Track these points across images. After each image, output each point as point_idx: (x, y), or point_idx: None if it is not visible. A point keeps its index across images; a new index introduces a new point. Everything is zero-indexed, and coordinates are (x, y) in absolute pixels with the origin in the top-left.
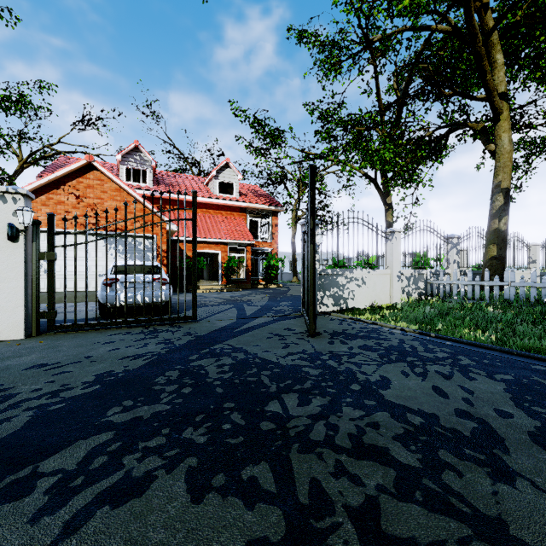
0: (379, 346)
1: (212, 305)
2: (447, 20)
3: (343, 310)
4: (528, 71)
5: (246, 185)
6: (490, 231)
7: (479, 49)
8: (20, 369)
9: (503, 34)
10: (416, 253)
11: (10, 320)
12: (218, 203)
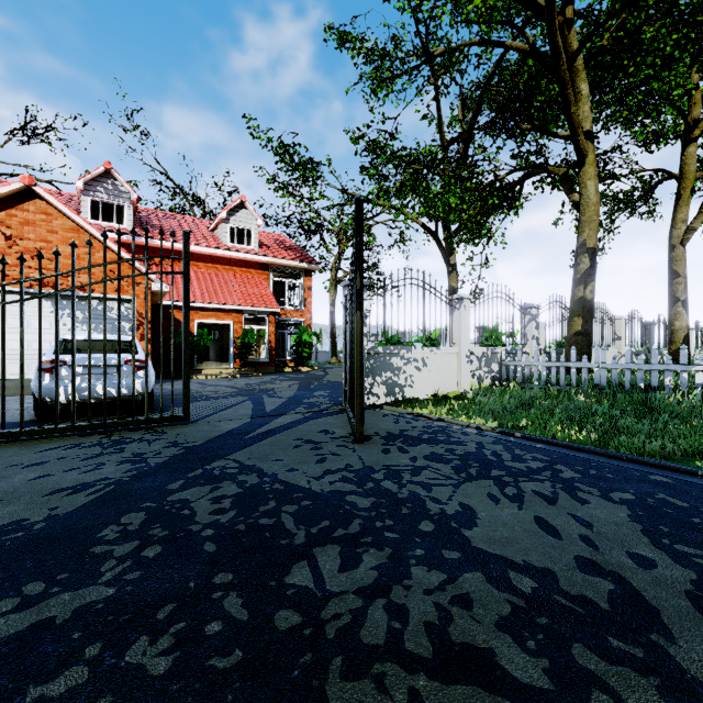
0: (451, 455)
1: (218, 398)
2: (524, 36)
3: (398, 402)
4: (611, 111)
5: (269, 234)
6: (575, 300)
7: (562, 74)
8: None
9: (589, 60)
10: (486, 327)
11: None
12: (230, 256)
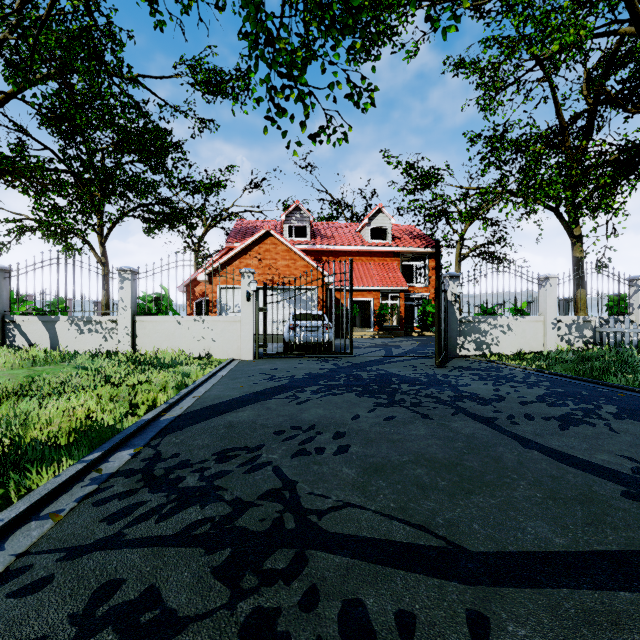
0: (486, 374)
1: (365, 348)
2: None
3: (485, 355)
4: None
5: (401, 226)
6: None
7: None
8: (268, 369)
9: None
10: (610, 296)
11: (246, 348)
12: (371, 250)
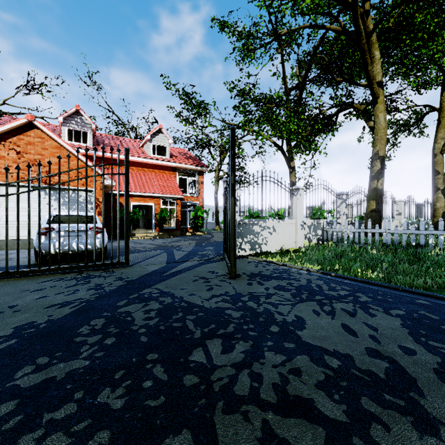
0: (291, 286)
1: (145, 251)
2: (338, 22)
3: (258, 254)
4: (395, 68)
5: (177, 148)
6: (371, 190)
7: (363, 45)
8: None
9: (380, 36)
10: (314, 207)
11: None
12: (152, 163)
